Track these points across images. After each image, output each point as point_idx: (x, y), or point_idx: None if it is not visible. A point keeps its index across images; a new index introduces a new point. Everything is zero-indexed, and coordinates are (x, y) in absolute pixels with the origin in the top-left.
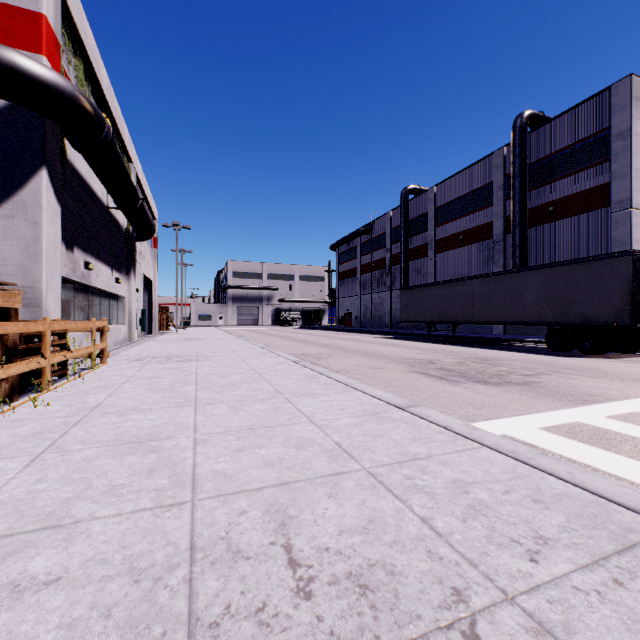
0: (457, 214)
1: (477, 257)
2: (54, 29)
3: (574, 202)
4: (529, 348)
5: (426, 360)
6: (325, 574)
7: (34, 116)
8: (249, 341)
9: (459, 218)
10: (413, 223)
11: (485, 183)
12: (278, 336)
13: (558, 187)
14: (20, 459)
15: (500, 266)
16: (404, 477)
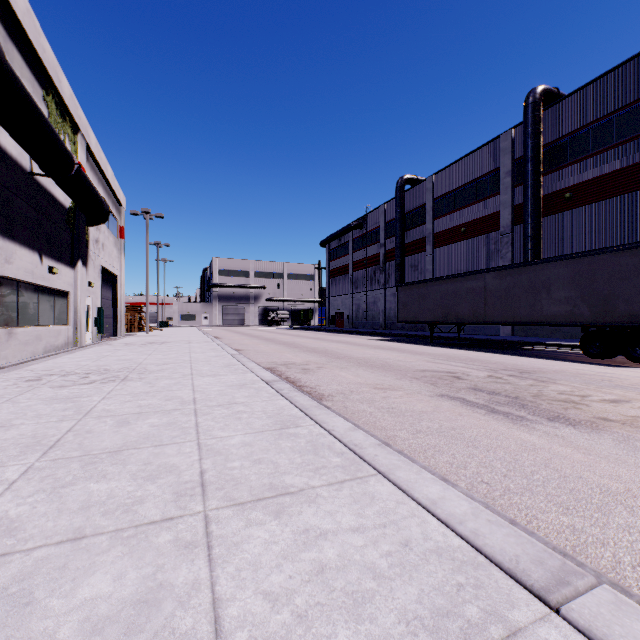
0: (458, 205)
1: (481, 251)
2: None
3: (595, 187)
4: (556, 353)
5: (447, 373)
6: None
7: None
8: (222, 346)
9: (461, 209)
10: (409, 216)
11: (490, 169)
12: (262, 338)
13: (576, 171)
14: None
15: (508, 260)
16: None
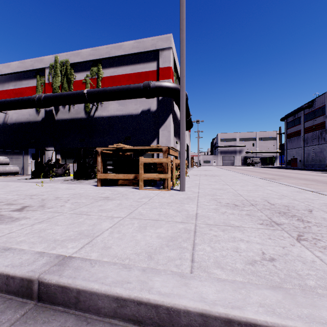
0: None
1: None
2: (172, 69)
3: None
4: None
5: None
6: (277, 204)
7: (168, 98)
8: (234, 171)
9: None
10: None
11: None
12: (247, 170)
13: None
14: (195, 188)
15: None
16: (304, 200)
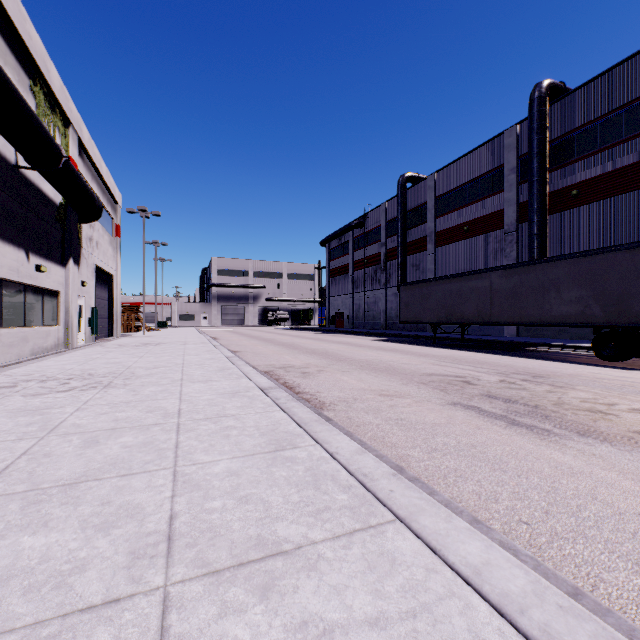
0: (461, 203)
1: (485, 250)
2: None
3: (603, 183)
4: (566, 355)
5: (455, 377)
6: None
7: None
8: (218, 347)
9: (463, 207)
10: (411, 214)
11: (494, 166)
12: (261, 339)
13: (583, 167)
14: None
15: (512, 259)
16: None
